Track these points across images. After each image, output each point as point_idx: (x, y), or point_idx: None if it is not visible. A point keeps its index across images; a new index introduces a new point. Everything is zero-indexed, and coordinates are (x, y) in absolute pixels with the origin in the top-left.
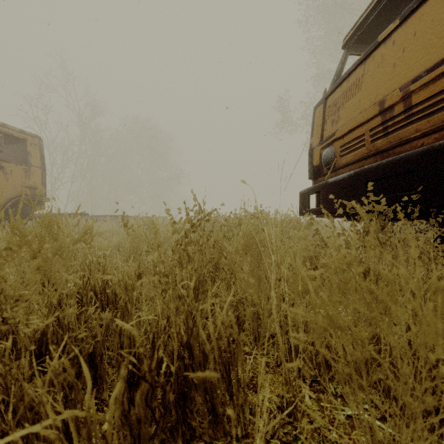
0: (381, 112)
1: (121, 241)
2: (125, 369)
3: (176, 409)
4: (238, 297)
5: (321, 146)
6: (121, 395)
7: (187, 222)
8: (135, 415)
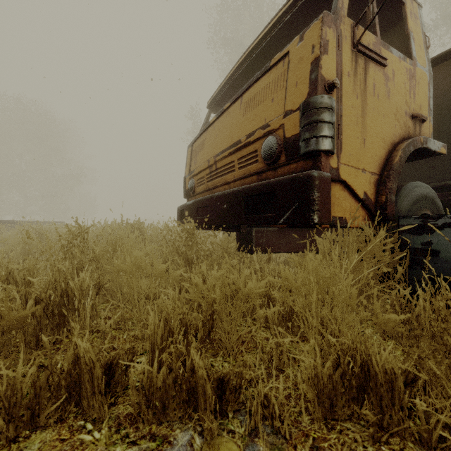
0: (209, 167)
1: (11, 248)
2: (34, 295)
3: (59, 318)
4: (100, 273)
5: (189, 176)
6: (32, 305)
7: (69, 234)
8: (39, 314)
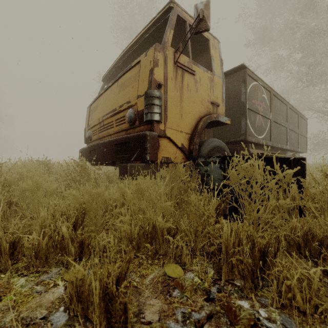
0: (99, 123)
1: None
2: None
3: None
4: (11, 194)
5: (87, 128)
6: None
7: None
8: None
